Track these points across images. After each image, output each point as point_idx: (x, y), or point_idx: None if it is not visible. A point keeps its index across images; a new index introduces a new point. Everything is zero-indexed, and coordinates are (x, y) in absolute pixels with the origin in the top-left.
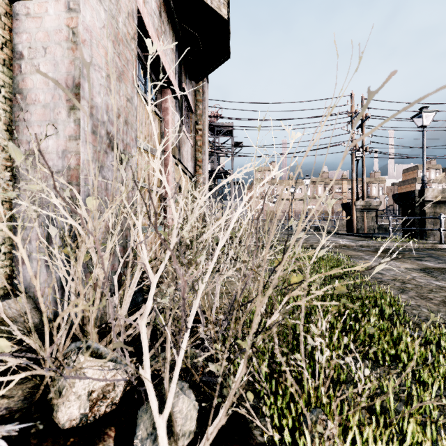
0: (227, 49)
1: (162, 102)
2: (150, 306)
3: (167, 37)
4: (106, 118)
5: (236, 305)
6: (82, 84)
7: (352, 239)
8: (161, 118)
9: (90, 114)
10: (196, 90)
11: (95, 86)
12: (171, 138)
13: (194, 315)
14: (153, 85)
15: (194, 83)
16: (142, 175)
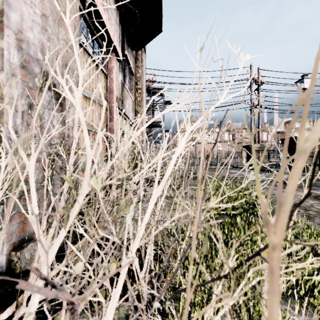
0: (160, 23)
1: (107, 63)
2: (34, 306)
3: (112, 11)
4: (41, 56)
5: (185, 318)
6: (6, 12)
7: None
8: (106, 75)
9: (19, 47)
10: (136, 59)
11: (25, 19)
12: (115, 92)
13: (111, 315)
14: (100, 48)
15: (134, 52)
16: (43, 94)
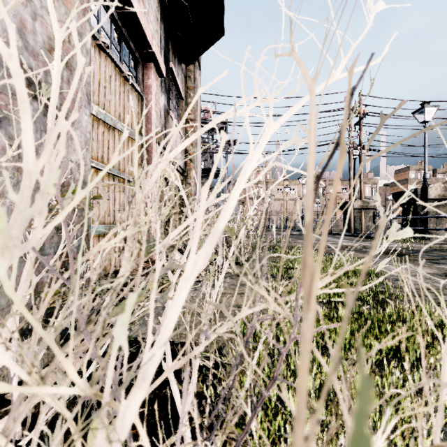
0: (221, 23)
1: (143, 78)
2: None
3: (150, 1)
4: (20, 41)
5: None
6: None
7: (351, 239)
8: (142, 95)
9: None
10: (187, 76)
11: None
12: (155, 122)
13: None
14: (132, 56)
15: (184, 67)
16: None
